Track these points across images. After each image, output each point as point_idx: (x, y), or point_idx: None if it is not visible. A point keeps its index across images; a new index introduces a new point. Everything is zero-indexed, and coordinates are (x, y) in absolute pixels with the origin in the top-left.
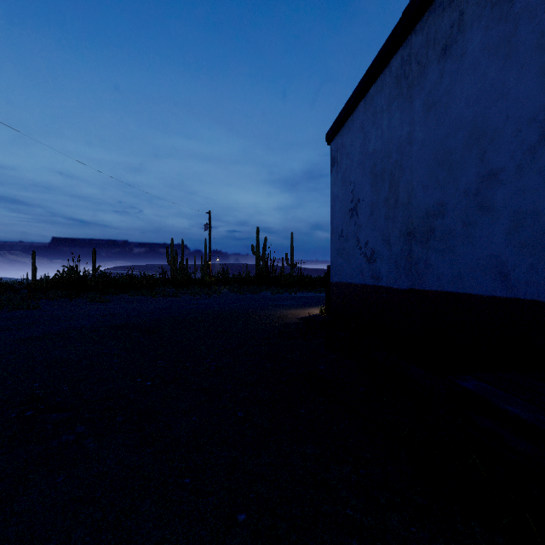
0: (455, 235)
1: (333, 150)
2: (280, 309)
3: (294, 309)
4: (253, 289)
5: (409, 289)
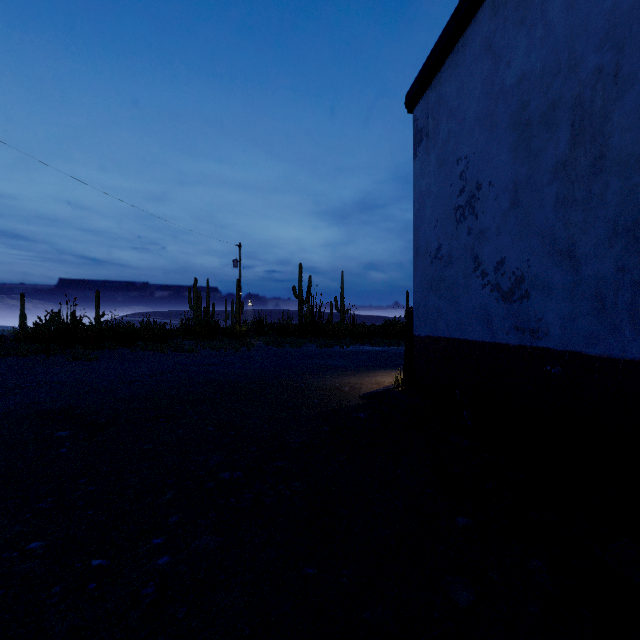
0: None
1: (419, 117)
2: (330, 375)
3: (351, 375)
4: (294, 342)
5: None
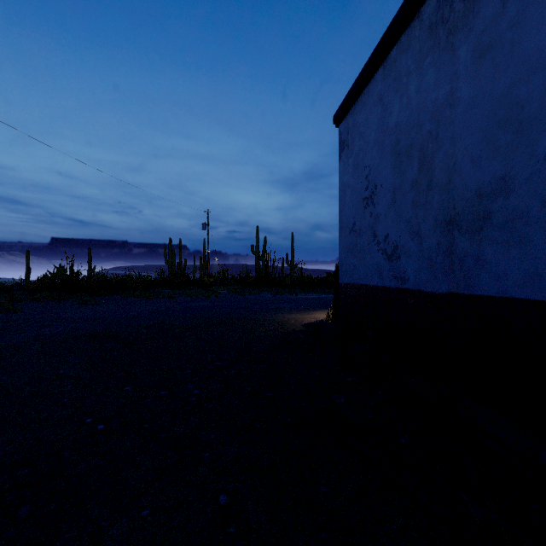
0: (528, 219)
1: (342, 132)
2: (281, 313)
3: (296, 313)
4: (252, 290)
5: (449, 294)
